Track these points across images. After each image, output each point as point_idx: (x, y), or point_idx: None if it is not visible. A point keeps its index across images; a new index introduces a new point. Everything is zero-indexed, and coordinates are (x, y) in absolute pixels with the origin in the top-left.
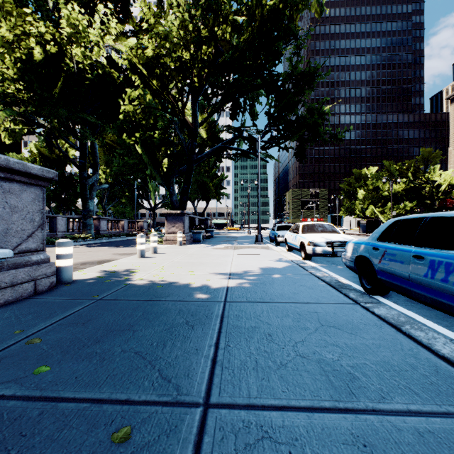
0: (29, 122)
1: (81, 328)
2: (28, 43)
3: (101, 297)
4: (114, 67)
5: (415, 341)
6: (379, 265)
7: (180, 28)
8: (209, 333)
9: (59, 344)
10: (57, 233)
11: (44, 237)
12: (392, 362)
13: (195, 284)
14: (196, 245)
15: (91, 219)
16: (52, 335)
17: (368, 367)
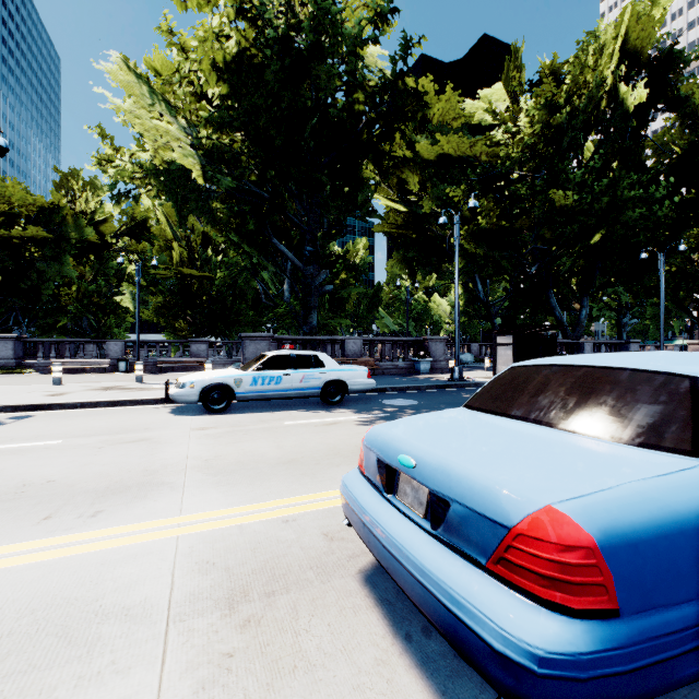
0: None
1: None
2: None
3: None
4: None
5: None
6: None
7: None
8: None
9: None
10: None
11: None
12: None
13: None
14: None
15: None
16: None
17: None
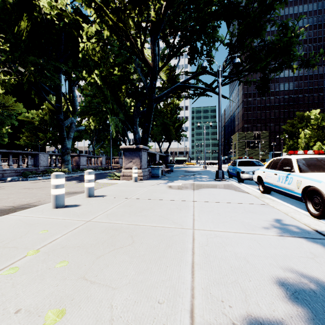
0: (14, 72)
1: None
2: None
3: None
4: (82, 17)
5: None
6: None
7: None
8: None
9: None
10: (39, 168)
11: None
12: None
13: None
14: (151, 182)
15: (68, 156)
16: None
17: None
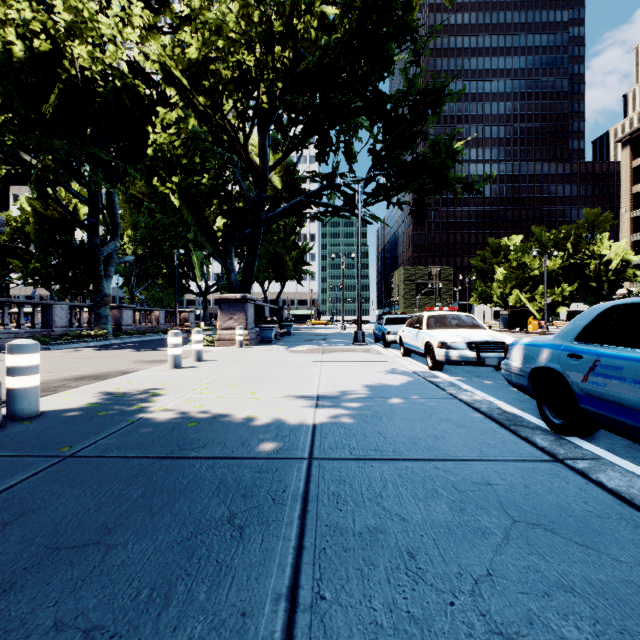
0: (9, 159)
1: None
2: (2, 34)
3: (76, 451)
4: (141, 78)
5: None
6: (585, 386)
7: (240, 18)
8: (277, 550)
9: None
10: (54, 329)
11: None
12: None
13: (257, 419)
14: (264, 347)
15: (106, 308)
16: None
17: None
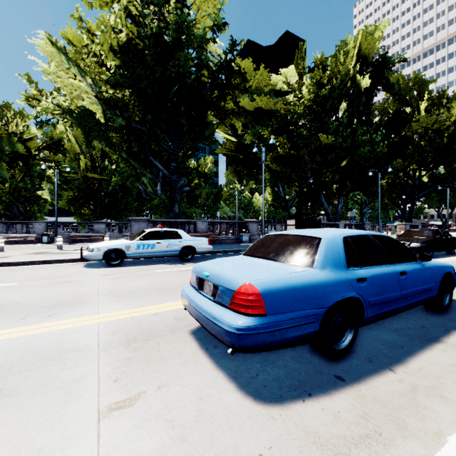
0: None
1: None
2: None
3: None
4: None
5: None
6: None
7: None
8: None
9: None
10: None
11: None
12: None
13: None
14: None
15: None
16: None
17: None
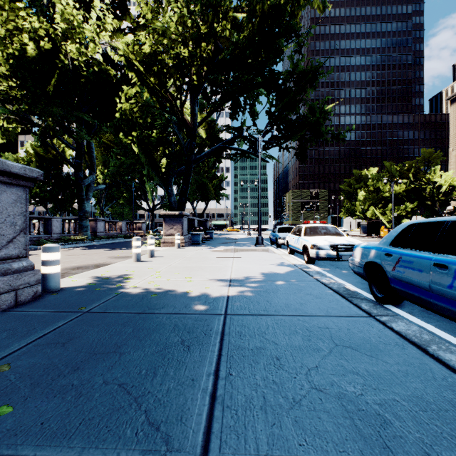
0: (23, 120)
1: (59, 350)
2: (20, 39)
3: (89, 309)
4: (111, 64)
5: (447, 367)
6: (393, 273)
7: (178, 24)
8: (208, 356)
9: (30, 373)
10: (52, 235)
11: (27, 243)
12: (427, 397)
13: (193, 293)
14: (194, 248)
15: (87, 220)
16: (25, 359)
17: (399, 406)
